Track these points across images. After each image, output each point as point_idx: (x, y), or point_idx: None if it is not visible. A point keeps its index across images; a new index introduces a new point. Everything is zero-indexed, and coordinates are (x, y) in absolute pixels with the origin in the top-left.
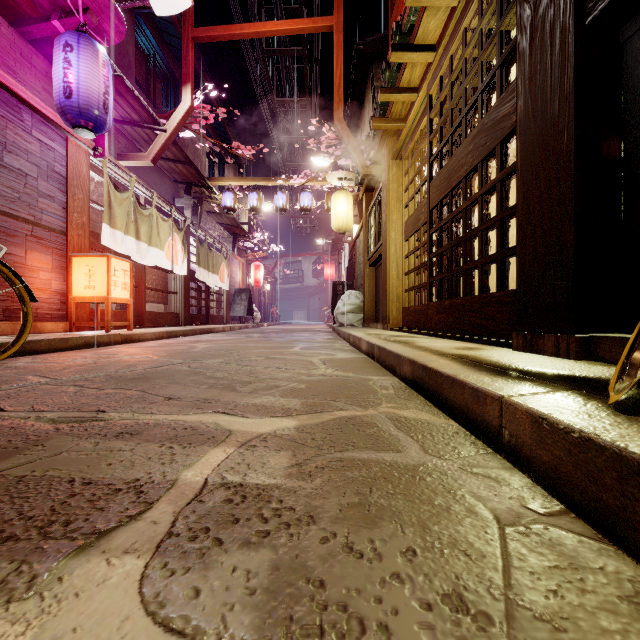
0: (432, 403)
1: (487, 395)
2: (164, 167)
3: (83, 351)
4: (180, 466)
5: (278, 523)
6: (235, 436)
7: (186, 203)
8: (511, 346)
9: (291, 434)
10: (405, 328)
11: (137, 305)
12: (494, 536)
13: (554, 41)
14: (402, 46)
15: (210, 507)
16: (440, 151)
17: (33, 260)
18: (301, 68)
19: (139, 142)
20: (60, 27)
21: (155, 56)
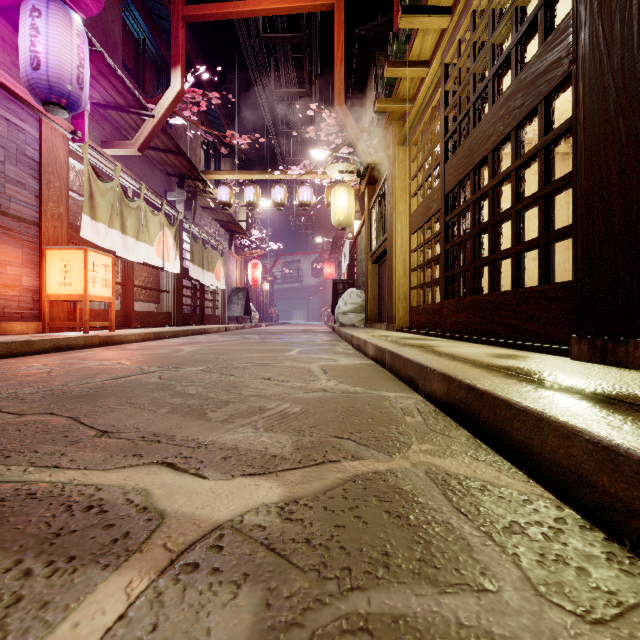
0: (488, 444)
1: None
2: (155, 158)
3: (50, 355)
4: None
5: None
6: (166, 532)
7: (178, 197)
8: (565, 354)
9: (269, 525)
10: (414, 329)
11: (124, 304)
12: None
13: None
14: (413, 8)
15: None
16: (458, 125)
17: None
18: (300, 58)
19: (127, 130)
20: None
21: (145, 40)
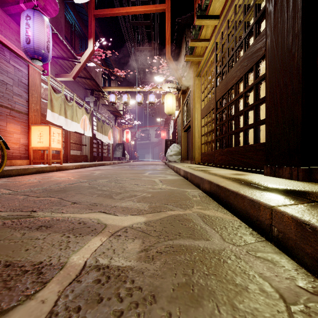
0: (222, 206)
1: (261, 205)
2: (80, 81)
3: (35, 175)
4: (71, 251)
5: (130, 302)
6: (108, 228)
7: (91, 99)
8: (262, 173)
9: (142, 227)
10: (202, 163)
11: (66, 151)
12: (285, 315)
13: (289, 4)
14: (201, 16)
15: (84, 287)
16: (221, 70)
17: (10, 128)
18: (149, 32)
19: (67, 68)
20: (24, 7)
21: (75, 25)
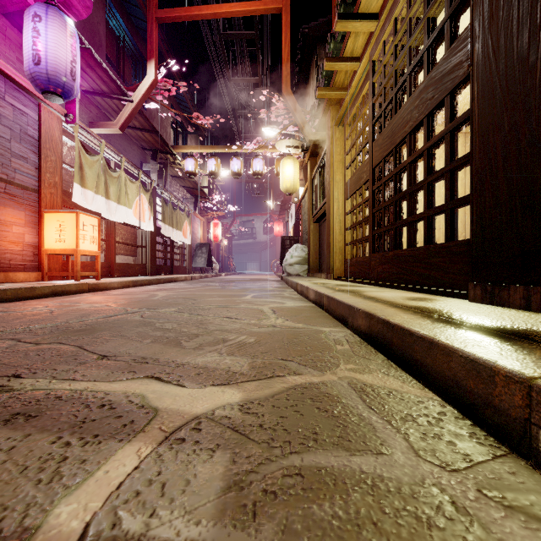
0: (397, 364)
1: (496, 372)
2: (133, 135)
3: (49, 299)
4: (60, 489)
5: None
6: (160, 420)
7: (152, 167)
8: (465, 297)
9: (233, 416)
10: (348, 278)
11: (107, 257)
12: None
13: None
14: (347, 15)
15: None
16: (383, 111)
17: (6, 215)
18: (254, 51)
19: (109, 112)
20: (31, 1)
21: (124, 37)
